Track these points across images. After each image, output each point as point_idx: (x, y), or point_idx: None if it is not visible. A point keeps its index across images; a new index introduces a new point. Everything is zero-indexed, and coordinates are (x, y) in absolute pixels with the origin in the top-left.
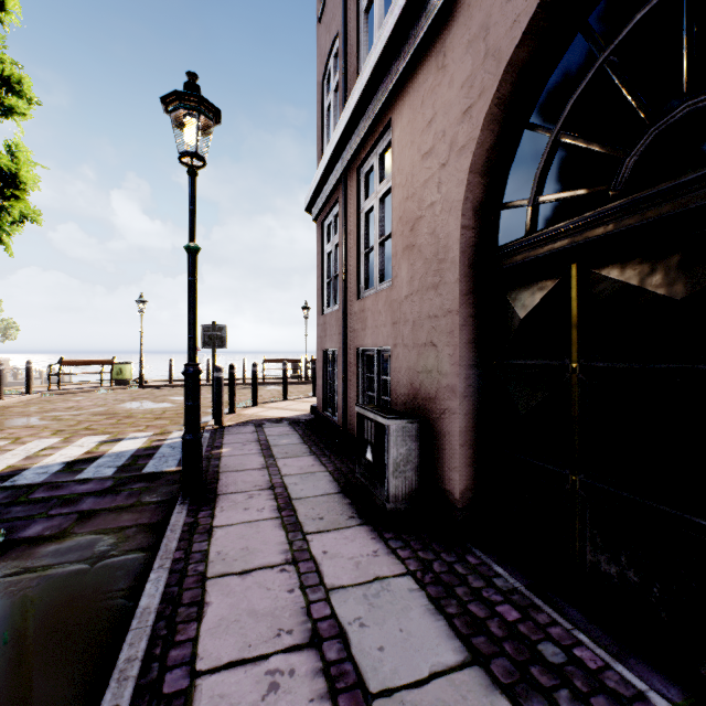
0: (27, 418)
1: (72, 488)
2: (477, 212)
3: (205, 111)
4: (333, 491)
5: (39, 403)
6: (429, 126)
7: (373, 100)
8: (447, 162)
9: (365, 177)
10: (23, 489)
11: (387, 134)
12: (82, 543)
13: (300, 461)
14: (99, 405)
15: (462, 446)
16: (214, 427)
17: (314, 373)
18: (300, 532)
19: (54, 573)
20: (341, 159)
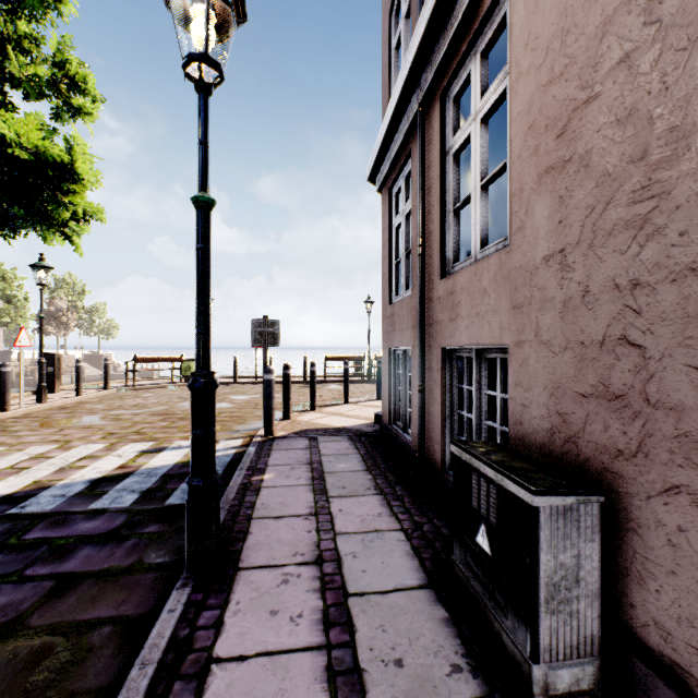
0: (91, 416)
1: (75, 525)
2: None
3: None
4: (414, 581)
5: (111, 399)
6: None
7: None
8: None
9: (454, 101)
10: (24, 521)
11: (497, 9)
12: (23, 655)
13: (362, 505)
14: (162, 403)
15: None
16: (263, 438)
17: (378, 373)
18: None
19: None
20: (417, 90)
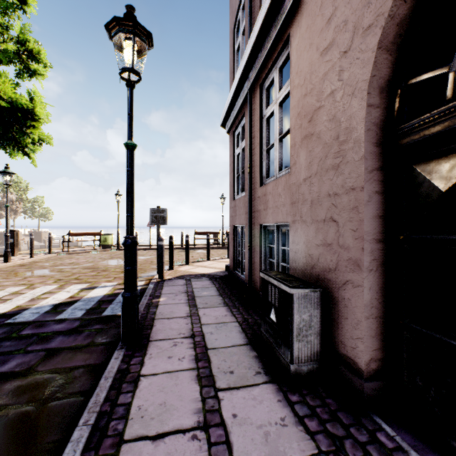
0: (43, 270)
1: (50, 326)
2: (382, 90)
3: (139, 35)
4: (242, 342)
5: (54, 259)
6: (329, 22)
7: (274, 23)
8: (349, 48)
9: (266, 90)
10: (18, 326)
11: (286, 48)
12: (38, 382)
13: (216, 311)
14: (89, 261)
15: (367, 318)
16: (157, 280)
17: (228, 242)
18: (213, 387)
19: (6, 414)
20: (247, 80)
